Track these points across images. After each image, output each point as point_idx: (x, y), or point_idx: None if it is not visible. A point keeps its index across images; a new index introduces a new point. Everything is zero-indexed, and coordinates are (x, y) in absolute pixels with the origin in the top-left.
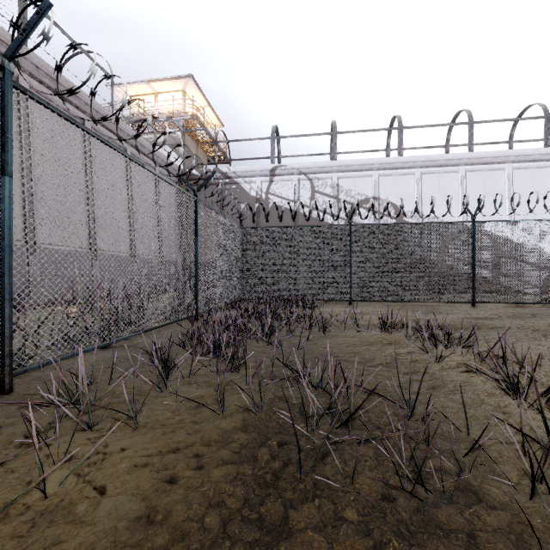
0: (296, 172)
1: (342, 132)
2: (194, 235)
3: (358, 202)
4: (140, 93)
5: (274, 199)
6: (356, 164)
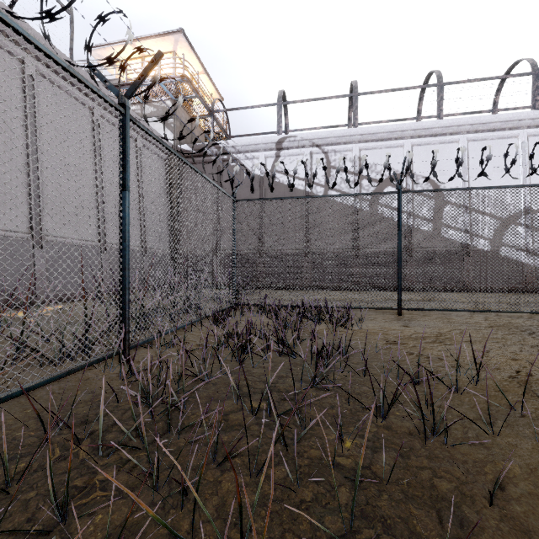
0: (307, 144)
1: (365, 93)
2: (120, 186)
3: (386, 179)
4: (125, 57)
5: (281, 178)
6: (383, 131)
